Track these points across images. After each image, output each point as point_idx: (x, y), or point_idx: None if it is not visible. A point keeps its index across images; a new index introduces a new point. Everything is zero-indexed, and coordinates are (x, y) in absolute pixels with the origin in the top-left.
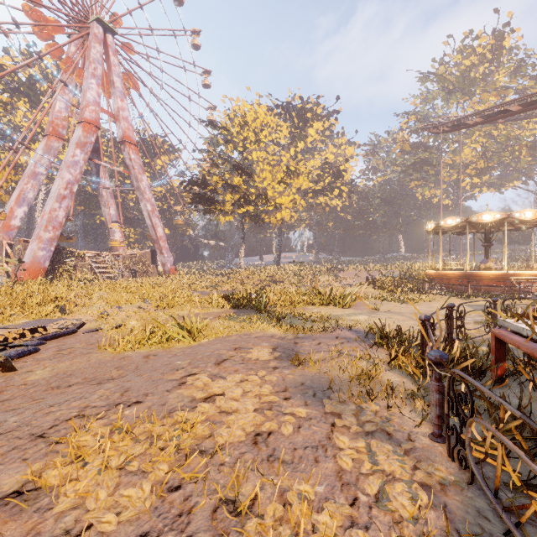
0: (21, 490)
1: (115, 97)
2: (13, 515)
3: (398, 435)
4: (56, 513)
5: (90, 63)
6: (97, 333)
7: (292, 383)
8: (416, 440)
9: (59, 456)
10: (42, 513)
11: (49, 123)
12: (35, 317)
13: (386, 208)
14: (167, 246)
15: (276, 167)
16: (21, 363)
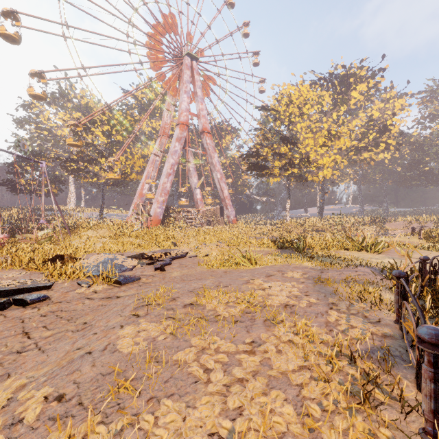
0: (192, 304)
1: (197, 103)
2: (193, 309)
3: (371, 318)
4: (206, 310)
5: (183, 84)
6: (196, 258)
7: (312, 290)
8: (382, 321)
9: (201, 297)
10: (202, 310)
11: (161, 128)
12: (163, 247)
13: None
14: (230, 203)
15: (318, 133)
16: (166, 268)
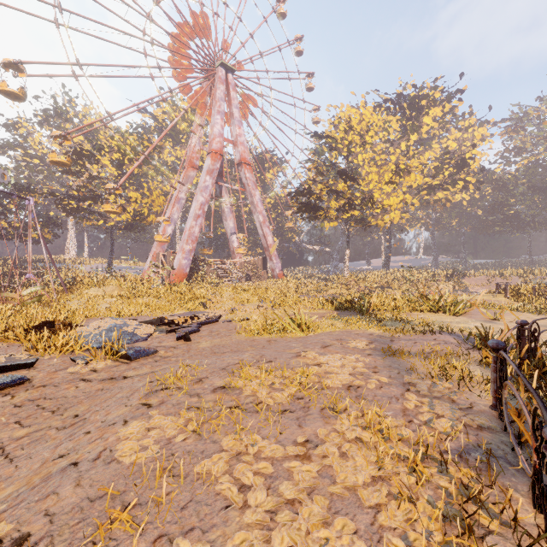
0: (225, 386)
1: (234, 126)
2: (226, 394)
3: (461, 402)
4: (244, 396)
5: (216, 102)
6: (231, 323)
7: (381, 365)
8: (475, 407)
9: (237, 377)
10: (238, 395)
11: (188, 157)
12: (189, 309)
13: (535, 197)
14: (276, 253)
15: (384, 166)
16: (192, 337)
